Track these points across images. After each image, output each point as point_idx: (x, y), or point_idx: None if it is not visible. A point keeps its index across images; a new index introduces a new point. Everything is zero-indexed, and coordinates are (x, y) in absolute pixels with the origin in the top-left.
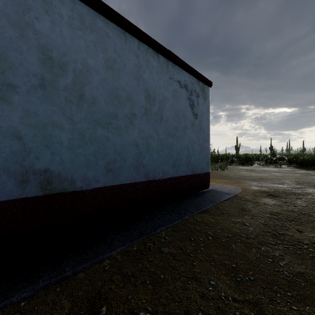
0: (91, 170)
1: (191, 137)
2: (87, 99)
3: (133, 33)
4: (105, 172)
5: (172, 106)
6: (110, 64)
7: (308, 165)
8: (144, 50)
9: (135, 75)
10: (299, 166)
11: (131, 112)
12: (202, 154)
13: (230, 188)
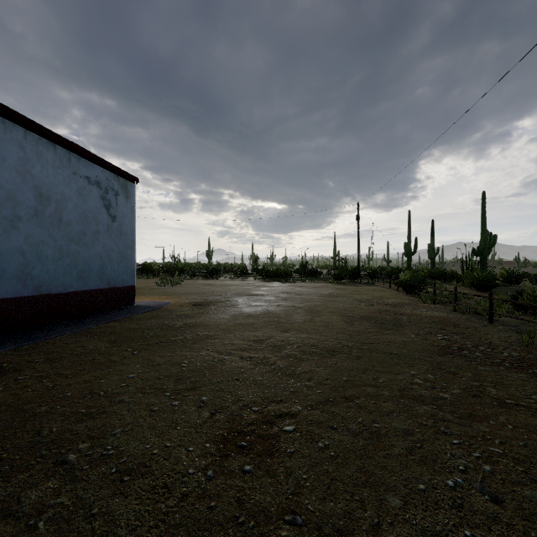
0: None
1: (107, 244)
2: None
3: (17, 122)
4: None
5: (77, 206)
6: None
7: (272, 276)
8: (34, 140)
9: (19, 170)
10: (263, 278)
11: (14, 214)
12: (123, 264)
13: (161, 302)
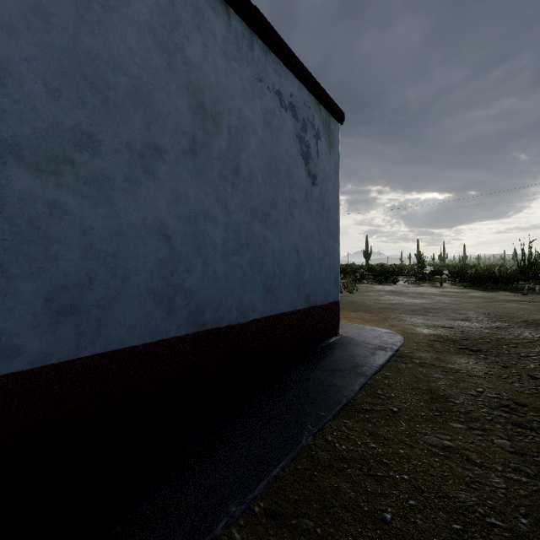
0: None
1: (305, 225)
2: None
3: None
4: (45, 317)
5: (263, 146)
6: None
7: (484, 282)
8: None
9: (159, 38)
10: (469, 285)
11: (148, 141)
12: (325, 263)
13: (379, 332)
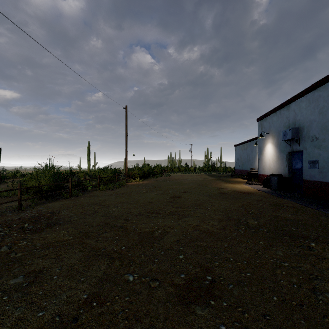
0: None
1: None
2: None
3: None
4: None
5: None
6: None
7: None
8: None
9: None
10: None
11: None
12: None
13: None
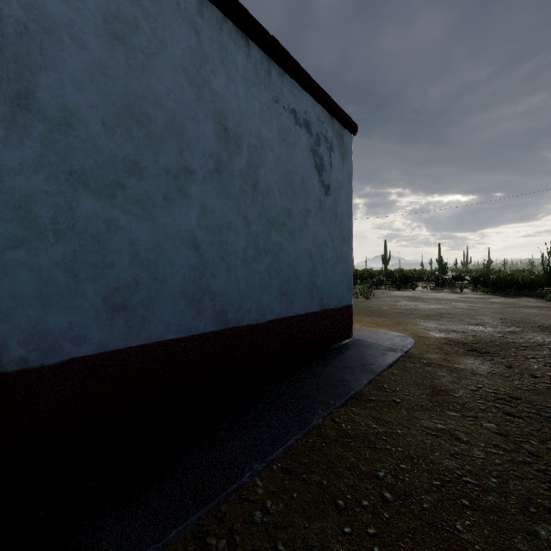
0: (58, 310)
1: (318, 233)
2: (44, 111)
3: None
4: (103, 313)
5: (279, 162)
6: (119, 29)
7: (506, 288)
8: (214, 21)
9: (190, 75)
10: (491, 290)
11: (181, 165)
12: (338, 268)
13: (392, 335)
